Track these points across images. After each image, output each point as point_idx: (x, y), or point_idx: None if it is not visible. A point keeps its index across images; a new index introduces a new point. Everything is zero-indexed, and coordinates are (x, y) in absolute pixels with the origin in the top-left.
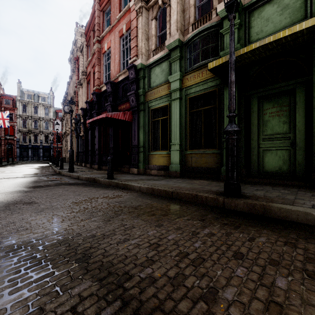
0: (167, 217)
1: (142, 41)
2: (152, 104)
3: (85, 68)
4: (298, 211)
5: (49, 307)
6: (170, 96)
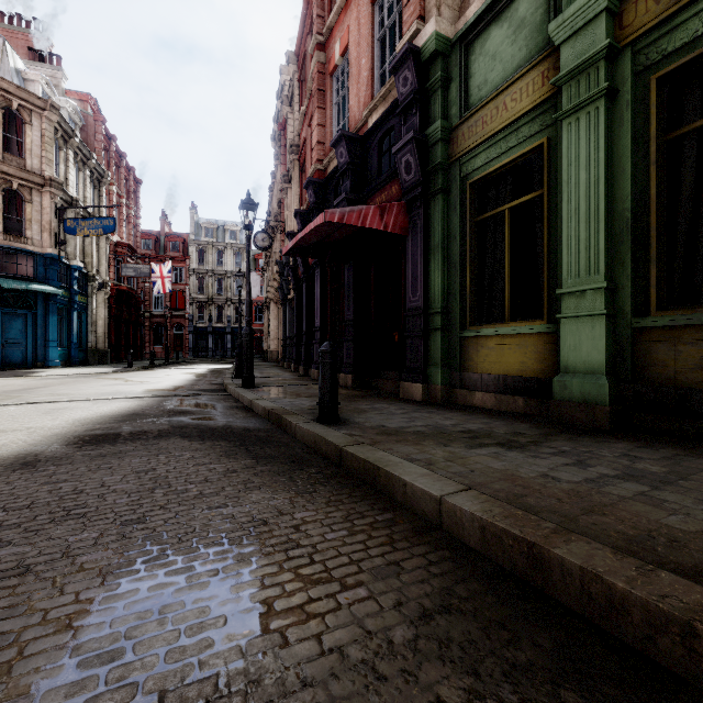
0: None
1: None
2: (475, 164)
3: (297, 137)
4: None
5: None
6: (553, 107)
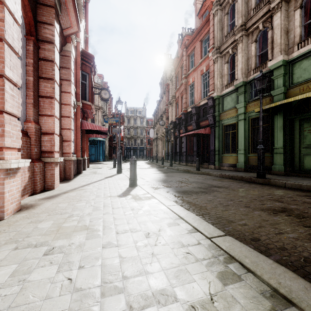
0: (225, 181)
1: (217, 80)
2: (224, 122)
3: (174, 93)
4: (279, 182)
5: (200, 185)
6: (237, 117)
